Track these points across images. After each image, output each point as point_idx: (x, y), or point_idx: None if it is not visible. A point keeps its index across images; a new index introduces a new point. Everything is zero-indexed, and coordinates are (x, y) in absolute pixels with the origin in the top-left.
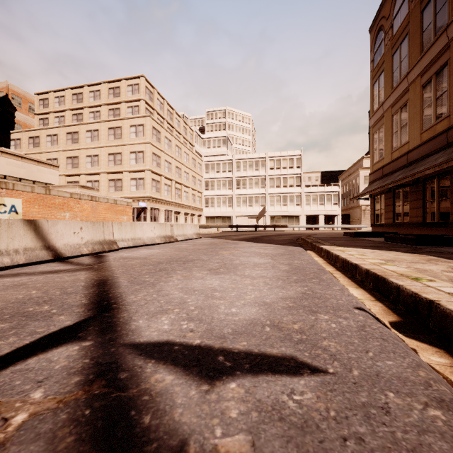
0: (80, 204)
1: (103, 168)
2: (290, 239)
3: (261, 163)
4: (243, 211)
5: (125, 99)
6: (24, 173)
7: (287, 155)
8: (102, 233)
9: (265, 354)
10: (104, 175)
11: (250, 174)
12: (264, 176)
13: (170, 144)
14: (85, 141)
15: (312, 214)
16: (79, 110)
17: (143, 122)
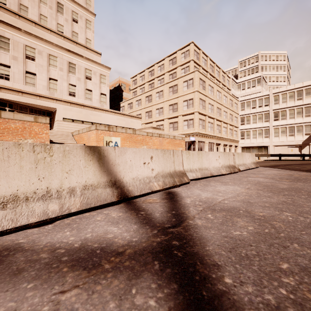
0: (152, 139)
1: (166, 115)
2: None
3: (305, 92)
4: (281, 141)
5: (180, 64)
6: (124, 124)
7: None
8: (172, 164)
9: None
10: (166, 120)
11: (291, 104)
12: (309, 104)
13: (213, 90)
14: (155, 99)
15: None
16: (152, 81)
17: (192, 76)
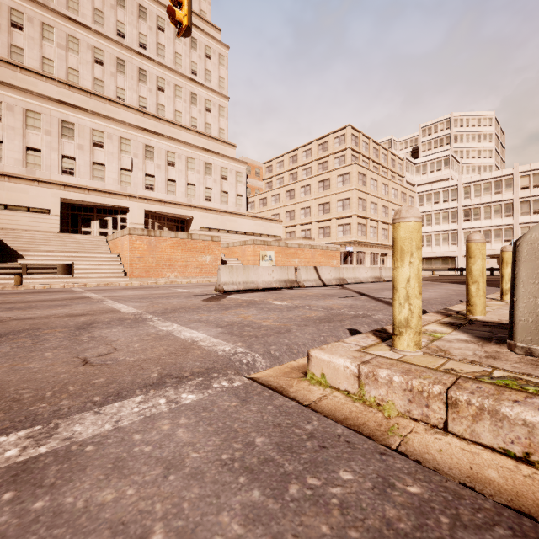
0: (304, 252)
1: (314, 217)
2: None
3: (505, 183)
4: None
5: (332, 151)
6: (263, 230)
7: None
8: (339, 274)
9: None
10: (315, 224)
11: (487, 200)
12: (510, 200)
13: (376, 184)
14: (299, 196)
15: None
16: (294, 170)
17: (349, 170)
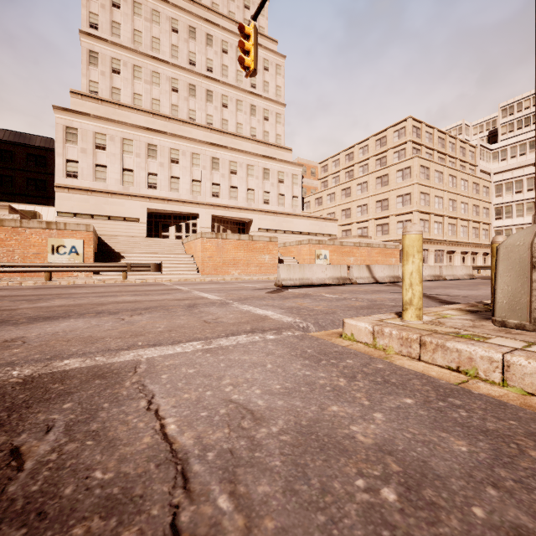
0: (359, 250)
1: (371, 215)
2: None
3: None
4: None
5: (391, 146)
6: (318, 229)
7: None
8: (393, 272)
9: (458, 296)
10: (372, 221)
11: None
12: None
13: (441, 176)
14: (355, 194)
15: None
16: (350, 168)
17: (410, 164)
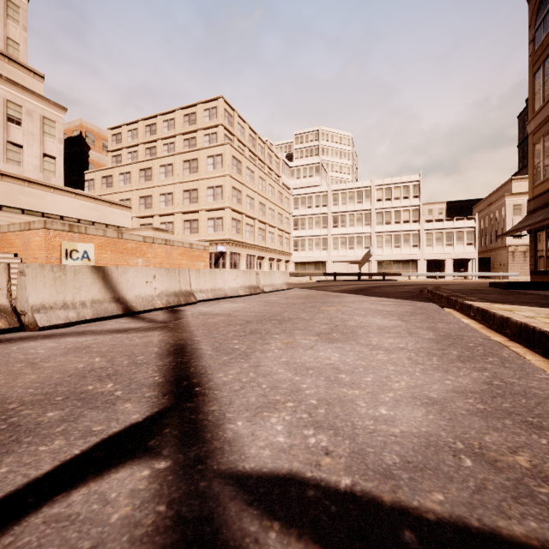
0: (153, 248)
1: (178, 207)
2: (411, 291)
3: (365, 194)
4: (341, 256)
5: (202, 126)
6: (97, 216)
7: (401, 182)
8: (177, 283)
9: (500, 538)
10: (179, 215)
11: (351, 208)
12: (369, 210)
13: (253, 176)
14: (158, 177)
15: (435, 258)
16: (152, 143)
17: (221, 151)
